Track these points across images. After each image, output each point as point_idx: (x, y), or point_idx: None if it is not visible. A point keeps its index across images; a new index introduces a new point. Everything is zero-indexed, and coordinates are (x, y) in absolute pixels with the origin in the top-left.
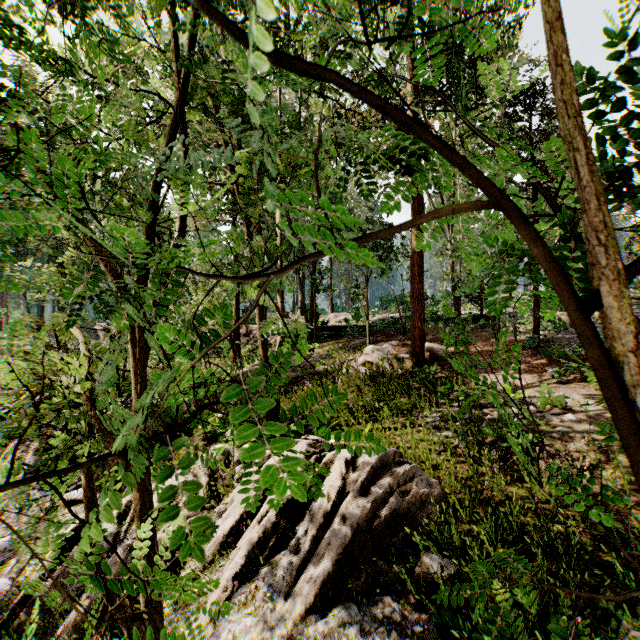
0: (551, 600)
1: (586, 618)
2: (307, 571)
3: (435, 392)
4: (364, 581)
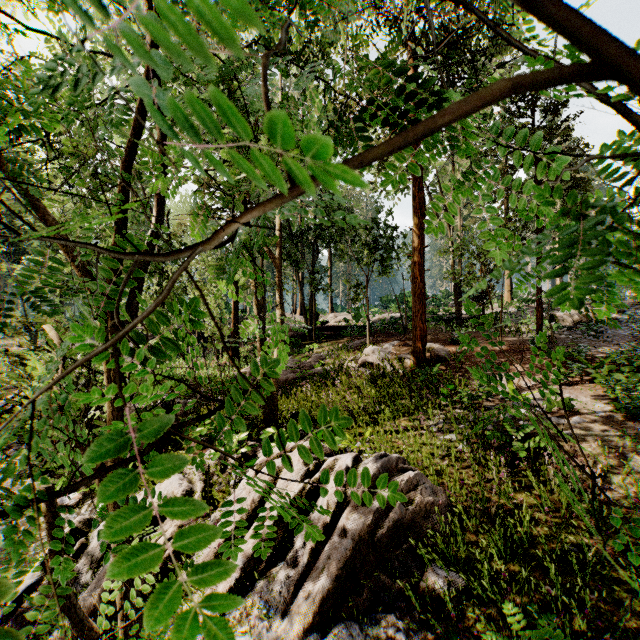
0: (567, 620)
1: None
2: (305, 586)
3: (437, 394)
4: (366, 597)
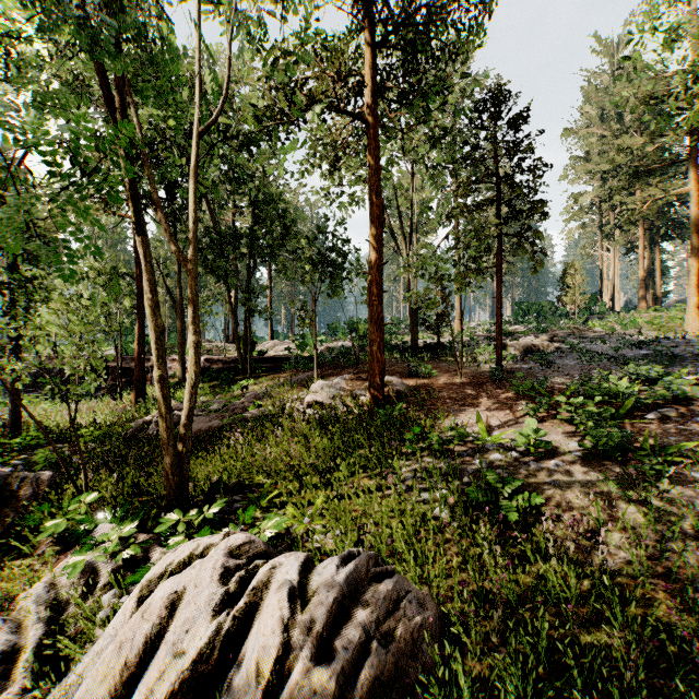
0: None
1: None
2: None
3: (403, 440)
4: None
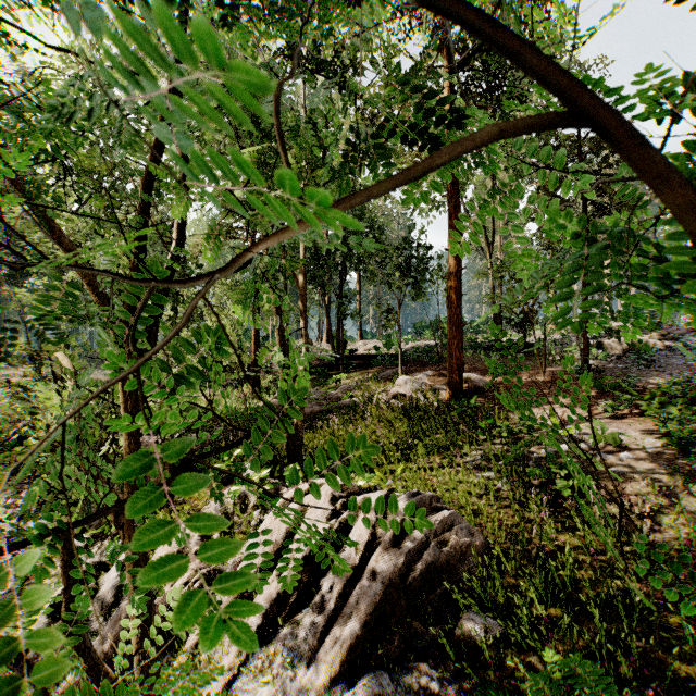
0: (612, 669)
1: (653, 692)
2: (332, 633)
3: (475, 428)
4: (397, 645)
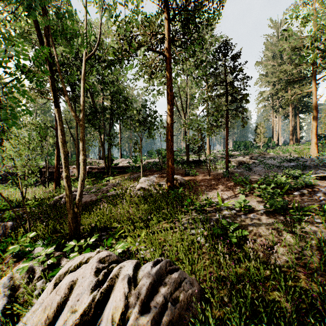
0: None
1: None
2: None
3: (182, 205)
4: None
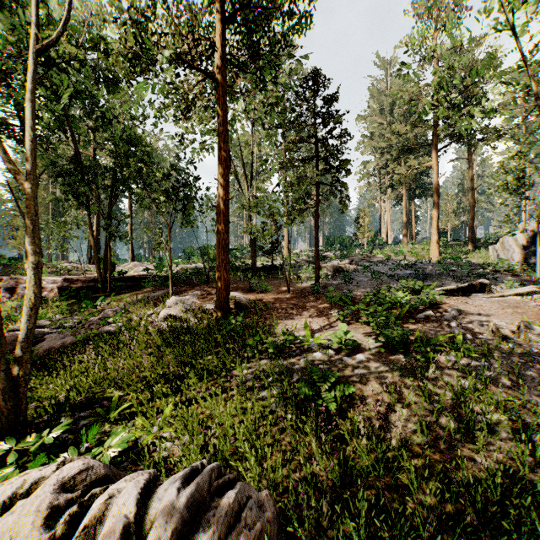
0: None
1: None
2: None
3: (245, 346)
4: None
